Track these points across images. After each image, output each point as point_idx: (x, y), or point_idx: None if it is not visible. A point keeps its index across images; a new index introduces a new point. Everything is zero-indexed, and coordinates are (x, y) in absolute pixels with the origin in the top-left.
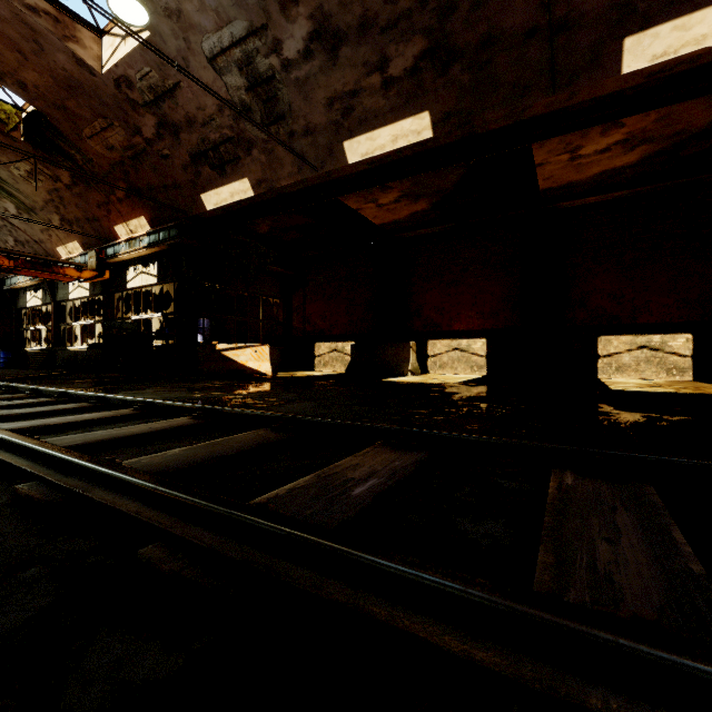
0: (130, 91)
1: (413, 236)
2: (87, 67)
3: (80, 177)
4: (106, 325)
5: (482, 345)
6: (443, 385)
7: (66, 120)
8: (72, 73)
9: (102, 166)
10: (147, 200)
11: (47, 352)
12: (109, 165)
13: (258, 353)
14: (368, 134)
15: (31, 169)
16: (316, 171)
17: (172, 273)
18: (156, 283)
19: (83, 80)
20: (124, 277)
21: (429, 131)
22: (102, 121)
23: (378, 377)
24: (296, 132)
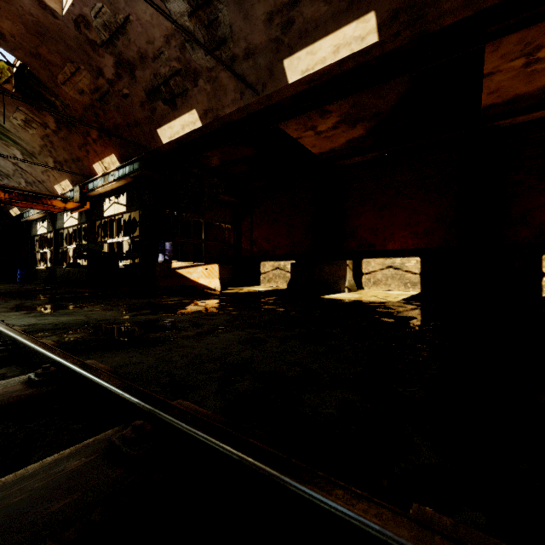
0: (88, 31)
1: (348, 164)
2: (49, 9)
3: (62, 122)
4: (77, 246)
5: (416, 263)
6: (387, 304)
7: (42, 68)
8: (38, 18)
9: (77, 110)
10: (115, 139)
11: (49, 270)
12: (82, 108)
13: (208, 271)
14: (309, 47)
15: (25, 118)
16: (257, 95)
17: (137, 201)
18: (125, 211)
19: (49, 24)
20: (101, 207)
21: (375, 35)
22: (71, 66)
23: (317, 294)
24: (237, 56)
